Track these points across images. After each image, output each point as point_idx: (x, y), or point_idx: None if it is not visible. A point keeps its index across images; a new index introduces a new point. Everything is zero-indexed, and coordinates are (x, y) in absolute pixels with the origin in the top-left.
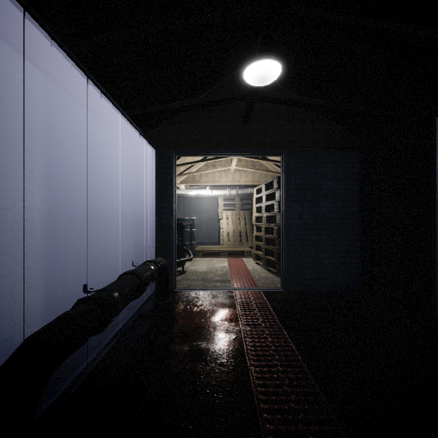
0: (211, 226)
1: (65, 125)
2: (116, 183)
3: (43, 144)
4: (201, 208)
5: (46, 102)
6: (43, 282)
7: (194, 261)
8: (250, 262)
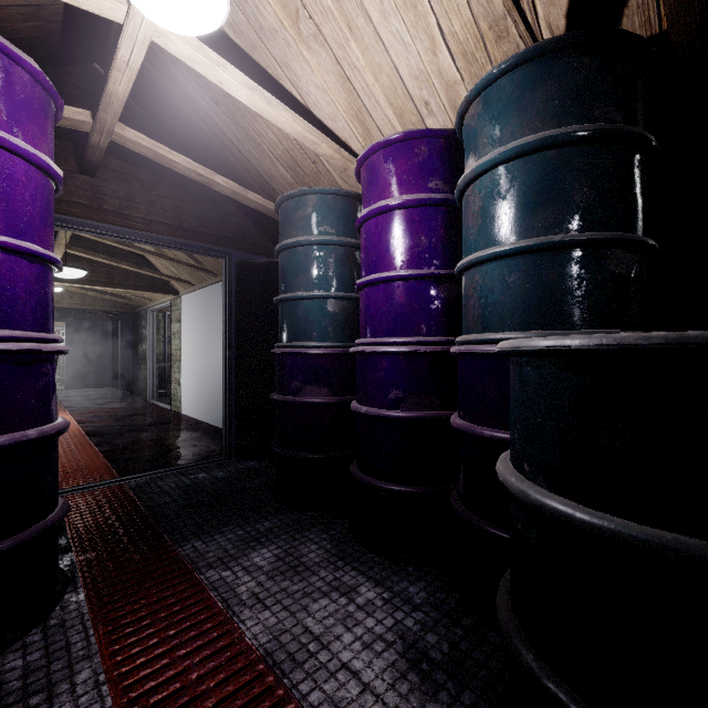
0: None
1: None
2: None
3: None
4: None
5: None
6: None
7: None
8: None
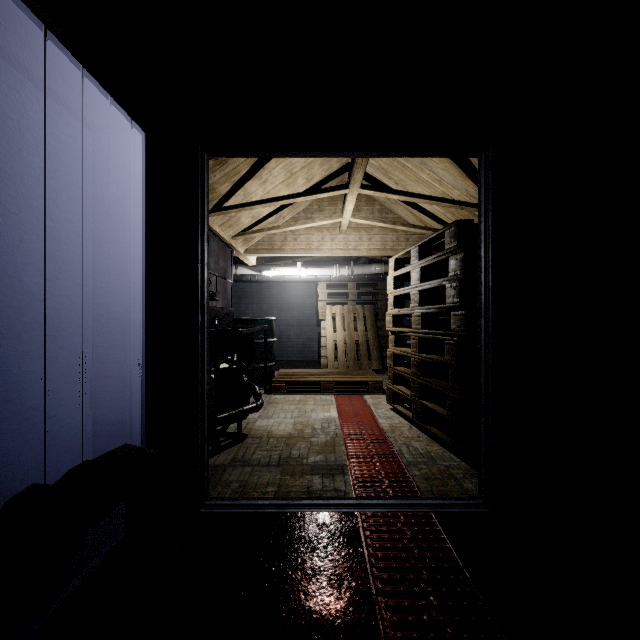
0: (305, 332)
1: None
2: None
3: None
4: (288, 301)
5: None
6: None
7: (269, 405)
8: (382, 407)
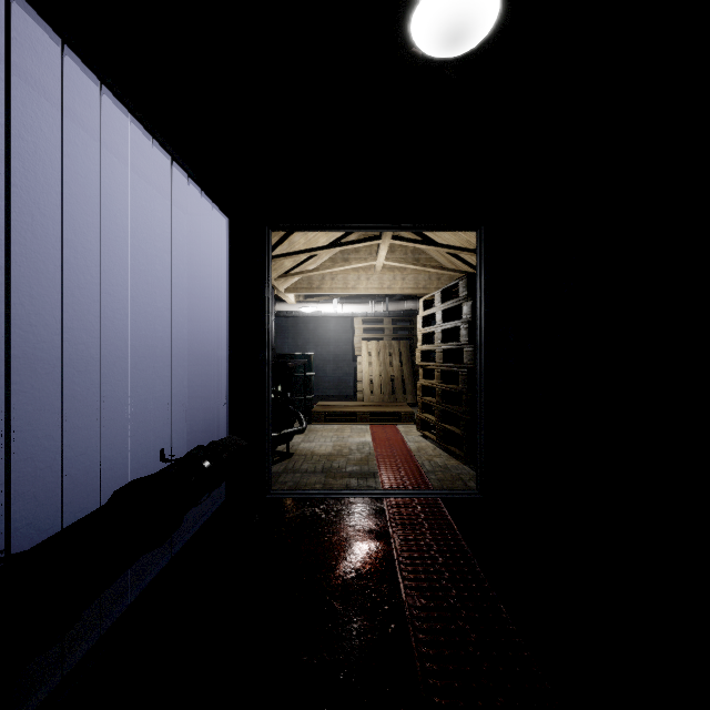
0: (341, 367)
1: None
2: (140, 280)
3: None
4: (324, 336)
5: None
6: None
7: (310, 432)
8: (412, 434)
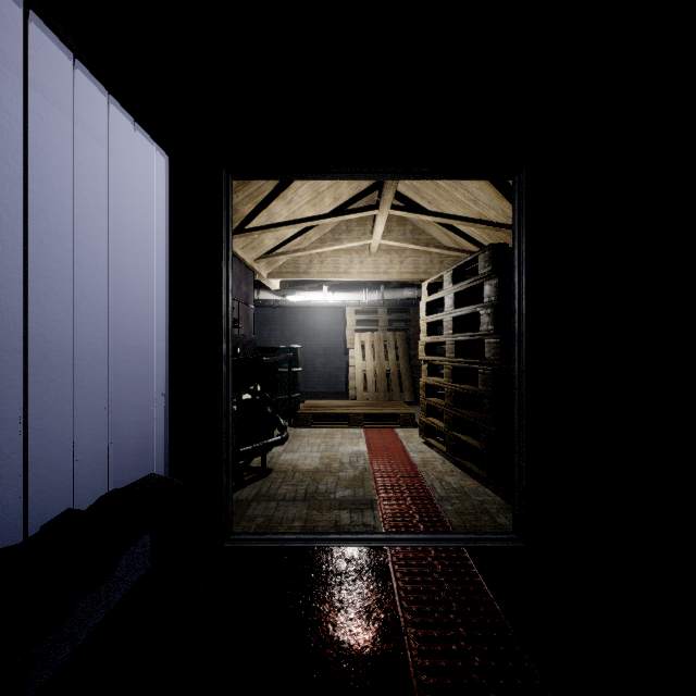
0: (332, 361)
1: None
2: (10, 231)
3: None
4: (314, 328)
5: None
6: None
7: (295, 438)
8: (414, 440)
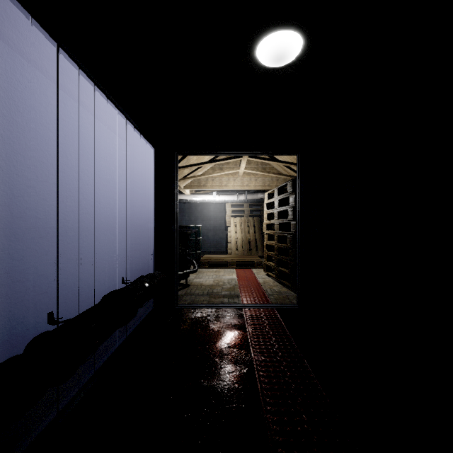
0: (218, 234)
1: (36, 110)
2: (106, 184)
3: (3, 132)
4: (207, 215)
5: (8, 79)
6: (3, 307)
7: (199, 273)
8: (261, 274)
